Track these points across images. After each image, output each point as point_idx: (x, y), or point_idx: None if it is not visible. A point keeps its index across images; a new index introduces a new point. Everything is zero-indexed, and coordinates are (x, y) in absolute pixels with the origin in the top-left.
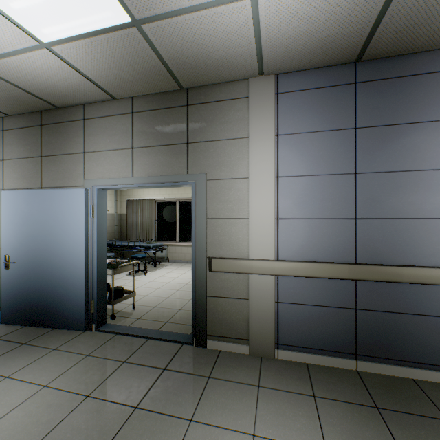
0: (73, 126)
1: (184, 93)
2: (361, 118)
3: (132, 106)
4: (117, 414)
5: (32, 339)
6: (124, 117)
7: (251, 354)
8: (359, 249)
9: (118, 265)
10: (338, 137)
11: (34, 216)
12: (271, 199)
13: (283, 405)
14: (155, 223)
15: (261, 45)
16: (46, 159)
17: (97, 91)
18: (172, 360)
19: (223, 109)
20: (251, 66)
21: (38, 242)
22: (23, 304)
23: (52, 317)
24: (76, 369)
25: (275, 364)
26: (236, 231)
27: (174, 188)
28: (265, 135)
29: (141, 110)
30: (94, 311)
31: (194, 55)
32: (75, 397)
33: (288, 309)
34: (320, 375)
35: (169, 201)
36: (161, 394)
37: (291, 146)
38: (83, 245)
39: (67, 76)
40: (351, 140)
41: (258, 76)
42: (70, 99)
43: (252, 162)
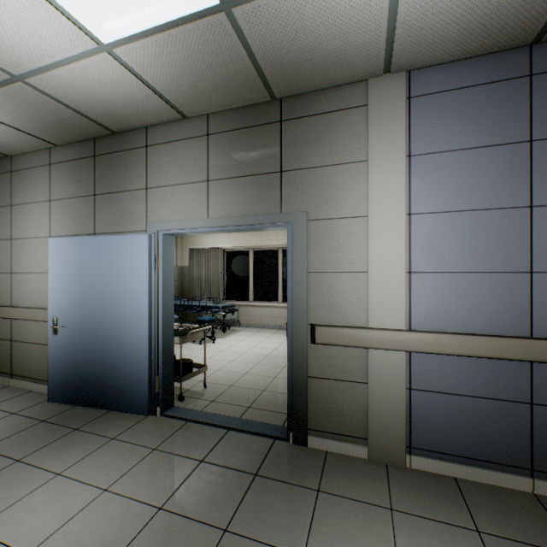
0: (133, 155)
1: (276, 106)
2: (541, 126)
3: (207, 126)
4: (202, 539)
5: (85, 424)
6: (197, 141)
7: (371, 459)
8: (536, 316)
9: (187, 331)
10: (503, 155)
11: (86, 269)
12: (400, 245)
13: (434, 542)
14: (223, 277)
15: (394, 27)
16: (100, 198)
17: (164, 109)
18: (263, 462)
19: (330, 124)
20: (375, 60)
21: (91, 301)
22: (73, 379)
23: (108, 396)
24: (142, 468)
25: (408, 476)
26: (349, 289)
27: (247, 234)
28: (392, 156)
29: (219, 130)
30: (159, 391)
31: (298, 49)
32: (145, 508)
33: (425, 400)
34: (479, 497)
35: (240, 249)
36: (257, 512)
37: (430, 170)
38: (146, 305)
39: (128, 90)
40: (524, 159)
41: (381, 75)
42: (130, 121)
43: (373, 194)
